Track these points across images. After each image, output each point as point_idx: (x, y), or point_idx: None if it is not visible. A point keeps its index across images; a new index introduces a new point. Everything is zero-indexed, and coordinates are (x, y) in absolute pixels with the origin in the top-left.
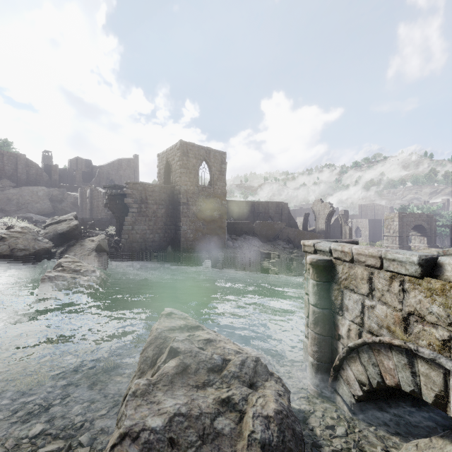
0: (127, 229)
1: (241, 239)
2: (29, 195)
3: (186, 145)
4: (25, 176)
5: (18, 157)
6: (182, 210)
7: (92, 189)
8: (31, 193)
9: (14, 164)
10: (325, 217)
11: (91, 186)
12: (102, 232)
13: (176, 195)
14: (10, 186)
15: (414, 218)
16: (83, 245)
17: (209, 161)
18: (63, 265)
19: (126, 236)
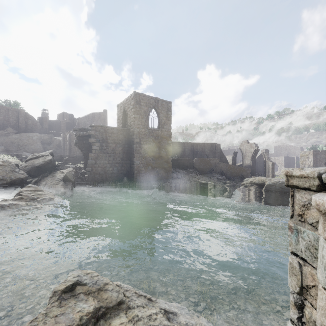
0: (91, 163)
1: (184, 172)
2: (26, 139)
3: (138, 96)
4: (24, 126)
5: (19, 111)
6: (135, 148)
7: (71, 134)
8: (28, 138)
9: (16, 117)
10: (250, 155)
11: (70, 132)
12: (72, 165)
13: (130, 136)
14: (13, 132)
15: None
16: (54, 176)
17: (157, 108)
18: (22, 194)
19: (90, 169)
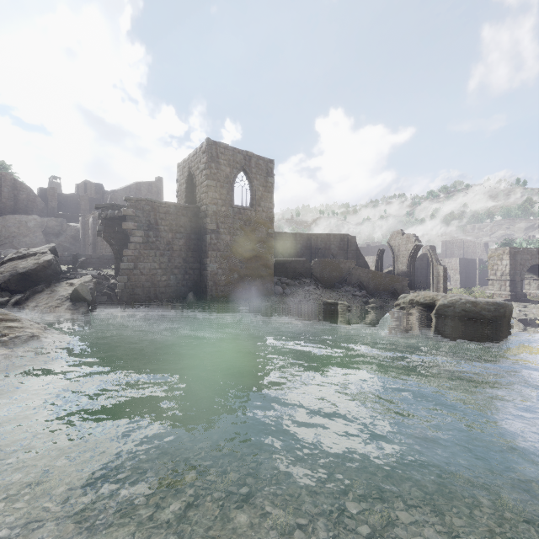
0: (126, 267)
1: (295, 284)
2: (15, 227)
3: (215, 147)
4: (12, 202)
5: (3, 177)
6: (210, 240)
7: (96, 217)
8: (18, 224)
9: None
10: (407, 255)
11: (94, 214)
12: (92, 272)
13: (201, 219)
14: None
15: (531, 255)
16: (55, 291)
17: (249, 171)
18: None
19: (125, 277)
